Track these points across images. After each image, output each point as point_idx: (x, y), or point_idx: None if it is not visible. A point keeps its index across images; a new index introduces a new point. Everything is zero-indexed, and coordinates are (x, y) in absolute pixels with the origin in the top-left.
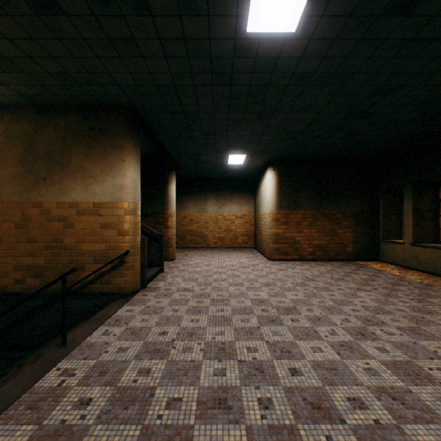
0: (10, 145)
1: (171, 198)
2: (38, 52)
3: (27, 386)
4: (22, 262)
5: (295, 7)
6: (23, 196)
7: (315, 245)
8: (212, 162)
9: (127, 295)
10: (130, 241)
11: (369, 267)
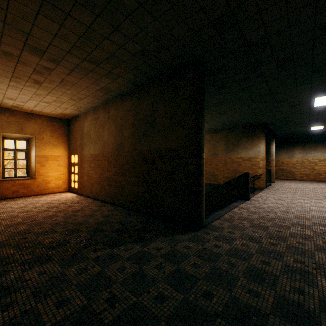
0: (221, 140)
1: (272, 151)
2: (242, 120)
3: (253, 196)
4: (224, 175)
5: None
6: (225, 155)
7: None
8: (298, 131)
9: (261, 189)
10: (262, 170)
11: None
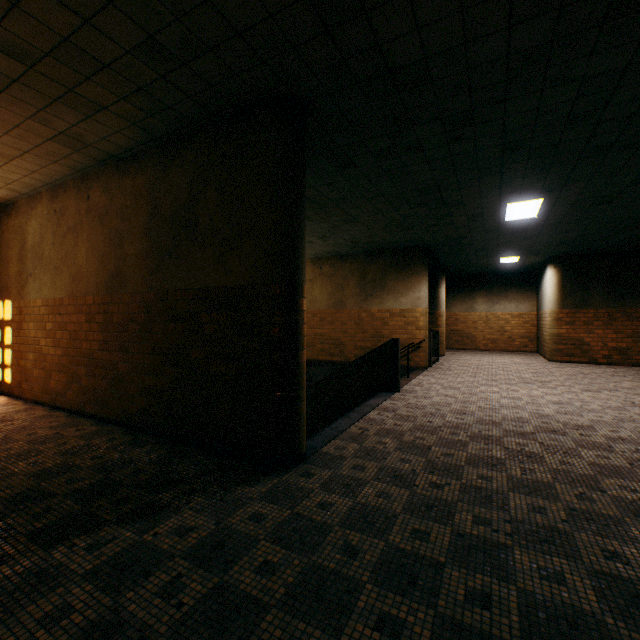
0: (352, 276)
1: (440, 299)
2: (389, 238)
3: (407, 382)
4: (358, 344)
5: (531, 213)
6: (359, 305)
7: (611, 348)
8: (482, 263)
9: (421, 368)
10: (423, 333)
11: None
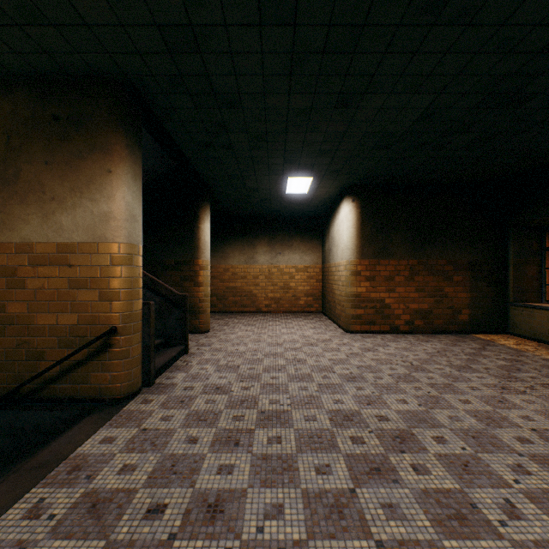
0: None
1: (203, 241)
2: None
3: None
4: None
5: None
6: None
7: (414, 311)
8: (263, 191)
9: (115, 401)
10: (121, 310)
11: (499, 345)
